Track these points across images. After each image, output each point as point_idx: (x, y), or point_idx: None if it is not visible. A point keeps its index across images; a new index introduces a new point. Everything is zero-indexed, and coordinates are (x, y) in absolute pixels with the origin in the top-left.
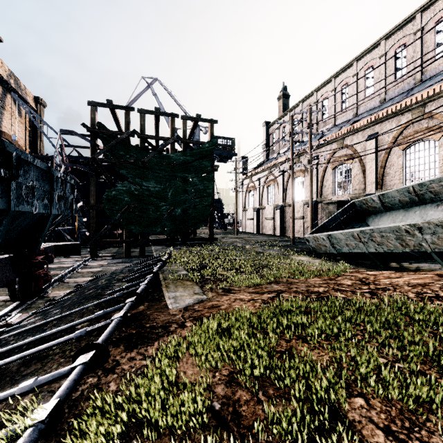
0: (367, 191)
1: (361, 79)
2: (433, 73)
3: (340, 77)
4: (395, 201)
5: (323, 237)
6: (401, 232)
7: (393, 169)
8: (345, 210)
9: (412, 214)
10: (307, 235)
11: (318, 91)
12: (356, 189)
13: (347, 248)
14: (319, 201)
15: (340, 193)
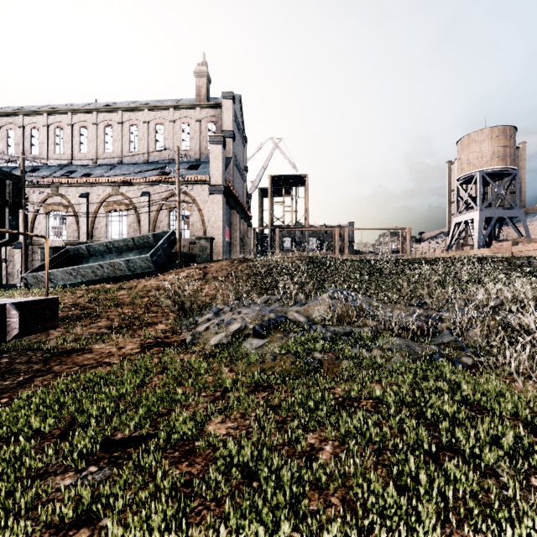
0: (80, 239)
1: (77, 133)
2: (129, 160)
3: (54, 117)
4: (97, 250)
5: (43, 274)
6: (95, 268)
7: (101, 225)
8: (60, 254)
9: (106, 259)
10: (26, 274)
11: (26, 116)
12: (71, 236)
13: (62, 281)
14: (30, 243)
15: (55, 238)
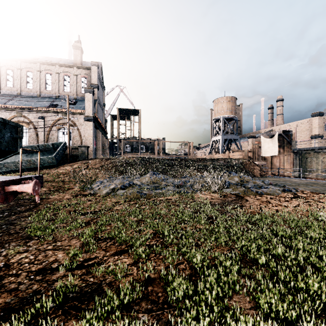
0: None
1: None
2: (26, 93)
3: None
4: None
5: None
6: (16, 163)
7: None
8: None
9: (18, 158)
10: None
11: None
12: None
13: None
14: None
15: None
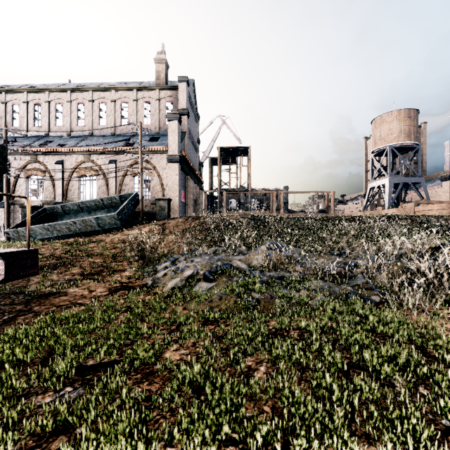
0: (56, 200)
1: (53, 109)
2: (99, 132)
3: (33, 95)
4: (71, 209)
5: (23, 230)
6: (69, 224)
7: (74, 188)
8: (39, 213)
9: (79, 217)
10: (8, 230)
11: (8, 93)
12: (48, 197)
13: (41, 235)
14: (11, 203)
15: (33, 198)
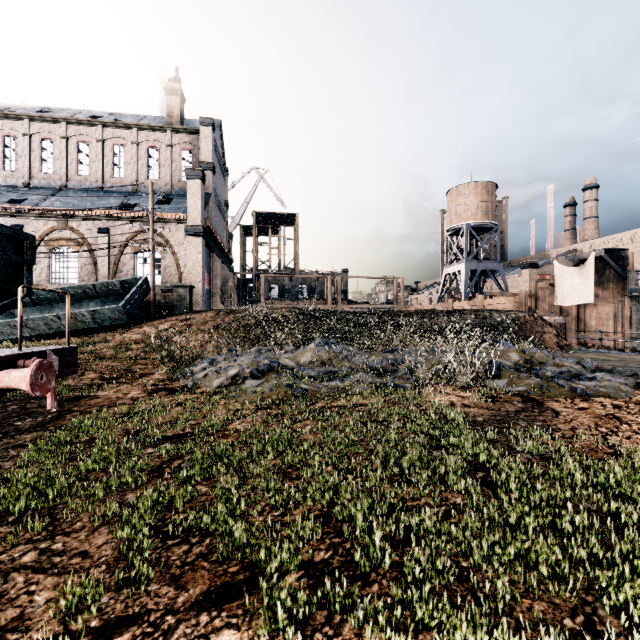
0: None
1: None
2: (77, 185)
3: None
4: (44, 298)
5: None
6: (49, 320)
7: (40, 266)
8: None
9: (57, 309)
10: None
11: None
12: None
13: (2, 336)
14: None
15: None
